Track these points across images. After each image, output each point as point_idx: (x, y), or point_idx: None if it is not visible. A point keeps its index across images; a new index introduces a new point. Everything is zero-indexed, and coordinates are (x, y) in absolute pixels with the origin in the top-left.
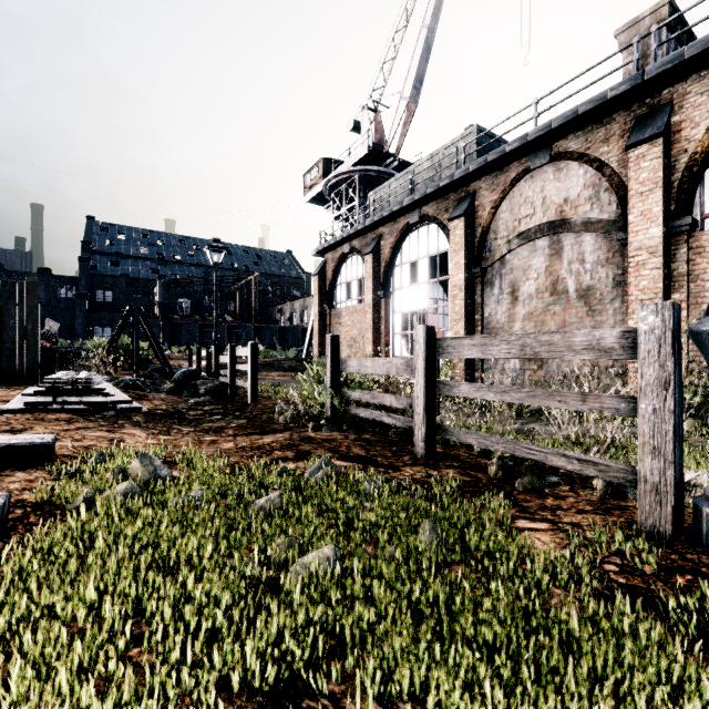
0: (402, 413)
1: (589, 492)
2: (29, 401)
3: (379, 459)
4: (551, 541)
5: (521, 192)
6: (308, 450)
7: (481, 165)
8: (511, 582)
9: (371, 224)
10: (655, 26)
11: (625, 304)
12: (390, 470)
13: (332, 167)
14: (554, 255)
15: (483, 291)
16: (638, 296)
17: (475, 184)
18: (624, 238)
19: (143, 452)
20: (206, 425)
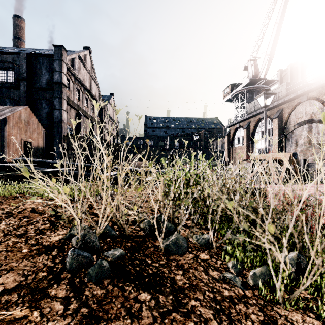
0: None
1: None
2: None
3: None
4: None
5: (298, 109)
6: None
7: (282, 101)
8: None
9: (246, 118)
10: None
11: None
12: None
13: (234, 88)
14: (309, 131)
15: (286, 142)
16: None
17: (283, 106)
18: None
19: None
20: None
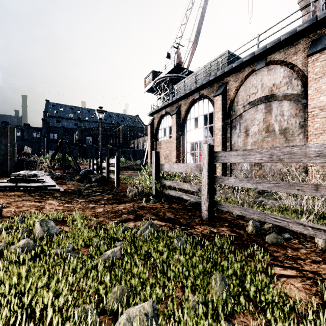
0: (193, 193)
1: (312, 245)
2: (2, 185)
3: (181, 220)
4: (303, 287)
5: (250, 81)
6: (142, 214)
7: (230, 69)
8: None
9: (175, 100)
10: None
11: (305, 136)
12: (188, 227)
13: (157, 75)
14: (267, 112)
15: (231, 131)
16: (314, 132)
17: (227, 78)
18: (305, 103)
19: (49, 215)
20: (91, 198)
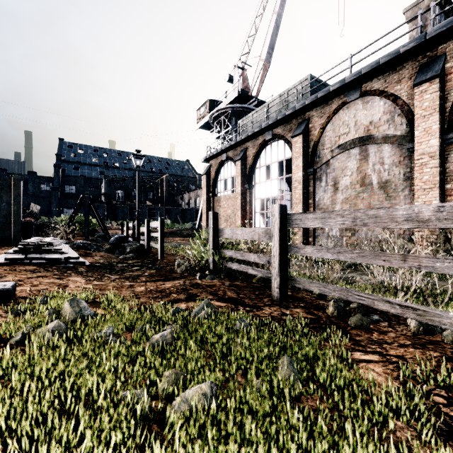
0: (262, 267)
1: (404, 328)
2: (8, 257)
3: (246, 300)
4: (383, 372)
5: (340, 117)
6: (195, 293)
7: (313, 100)
8: (361, 418)
9: (240, 140)
10: (433, 2)
11: (412, 191)
12: (254, 309)
13: (215, 105)
14: (363, 159)
15: (314, 184)
16: (422, 186)
17: (309, 113)
18: (411, 147)
19: (77, 295)
20: (128, 274)
